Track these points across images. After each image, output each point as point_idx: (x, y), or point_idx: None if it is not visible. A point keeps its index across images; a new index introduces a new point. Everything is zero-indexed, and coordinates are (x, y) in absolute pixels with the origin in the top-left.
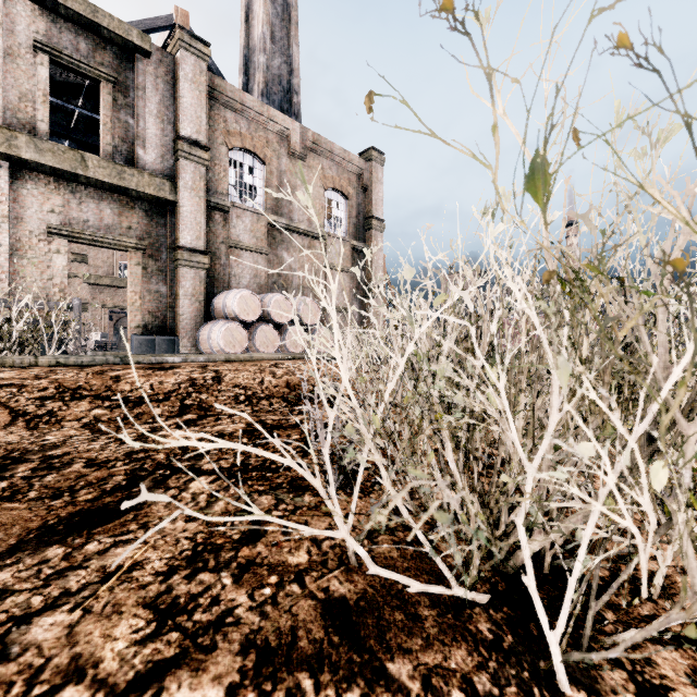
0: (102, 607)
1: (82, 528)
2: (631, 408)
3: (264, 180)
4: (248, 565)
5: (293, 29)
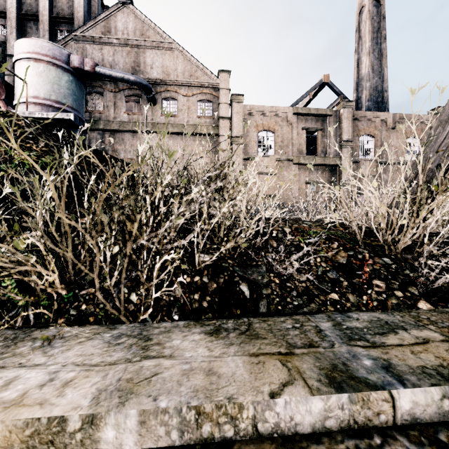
0: None
1: None
2: None
3: (373, 144)
4: None
5: (384, 60)
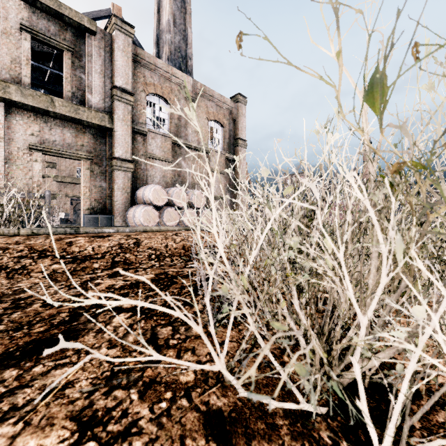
0: (39, 420)
1: (32, 354)
2: (433, 271)
3: (169, 114)
4: (151, 383)
5: (188, 18)
